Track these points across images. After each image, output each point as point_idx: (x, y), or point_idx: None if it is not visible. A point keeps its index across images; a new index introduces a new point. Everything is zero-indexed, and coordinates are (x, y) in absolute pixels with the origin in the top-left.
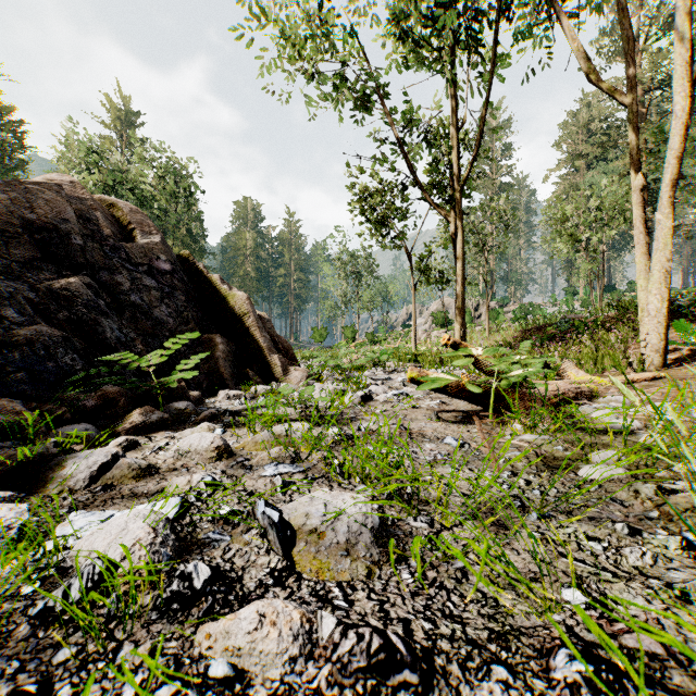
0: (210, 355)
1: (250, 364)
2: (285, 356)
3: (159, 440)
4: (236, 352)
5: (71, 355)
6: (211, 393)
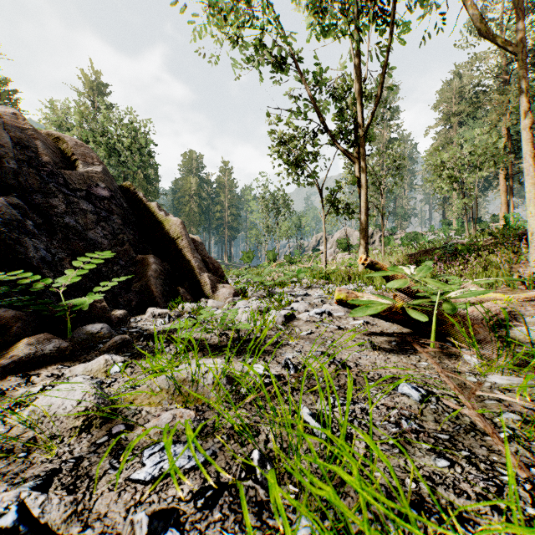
0: (142, 274)
1: (182, 282)
2: (214, 274)
3: (37, 383)
4: (169, 271)
5: None
6: (140, 310)
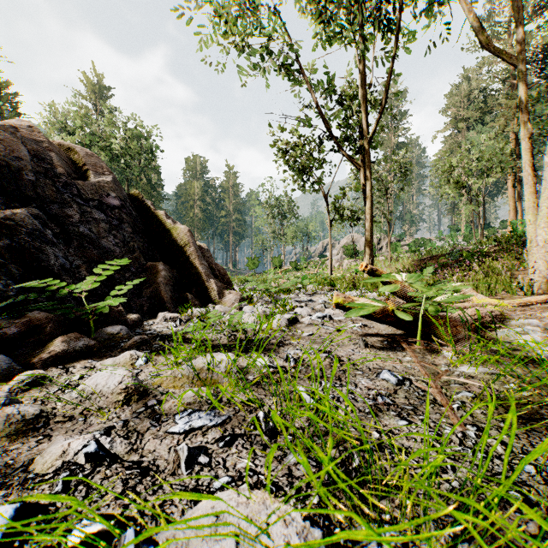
0: (152, 280)
1: (190, 288)
2: (221, 281)
3: (75, 372)
4: (177, 278)
5: (5, 281)
6: (151, 315)
